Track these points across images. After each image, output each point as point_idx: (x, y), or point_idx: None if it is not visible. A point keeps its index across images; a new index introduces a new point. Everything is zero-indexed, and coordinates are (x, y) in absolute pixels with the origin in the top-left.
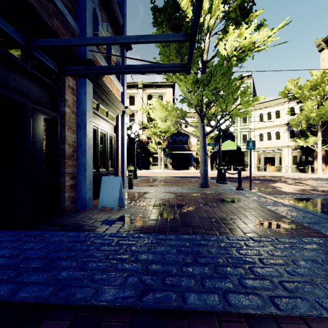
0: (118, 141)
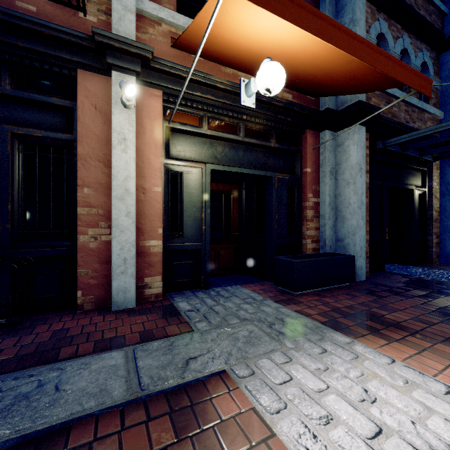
0: None
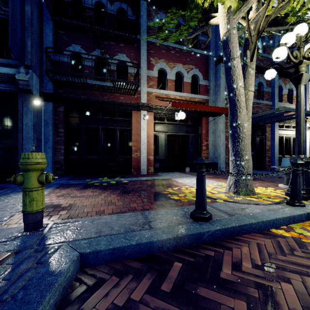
0: None
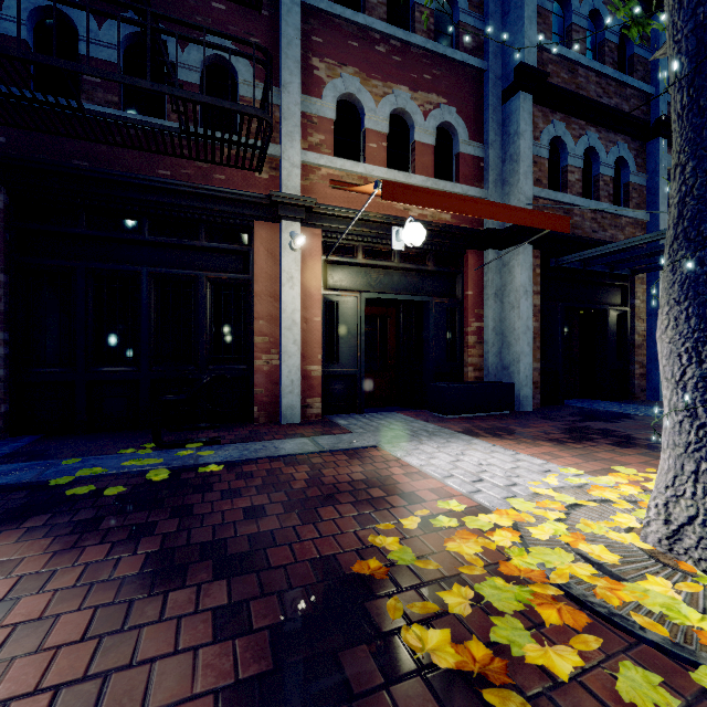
0: None
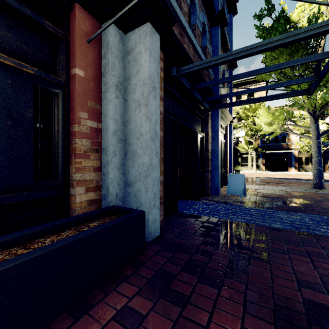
0: (227, 146)
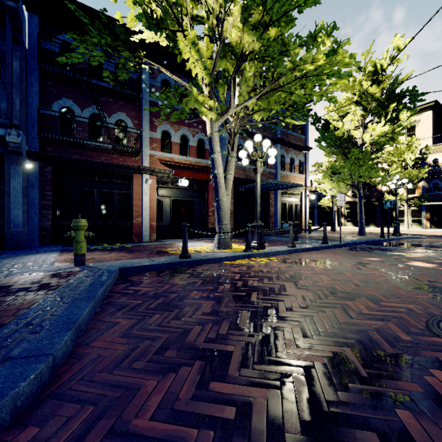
0: (302, 206)
